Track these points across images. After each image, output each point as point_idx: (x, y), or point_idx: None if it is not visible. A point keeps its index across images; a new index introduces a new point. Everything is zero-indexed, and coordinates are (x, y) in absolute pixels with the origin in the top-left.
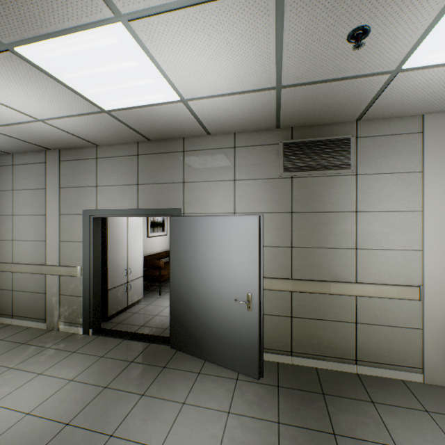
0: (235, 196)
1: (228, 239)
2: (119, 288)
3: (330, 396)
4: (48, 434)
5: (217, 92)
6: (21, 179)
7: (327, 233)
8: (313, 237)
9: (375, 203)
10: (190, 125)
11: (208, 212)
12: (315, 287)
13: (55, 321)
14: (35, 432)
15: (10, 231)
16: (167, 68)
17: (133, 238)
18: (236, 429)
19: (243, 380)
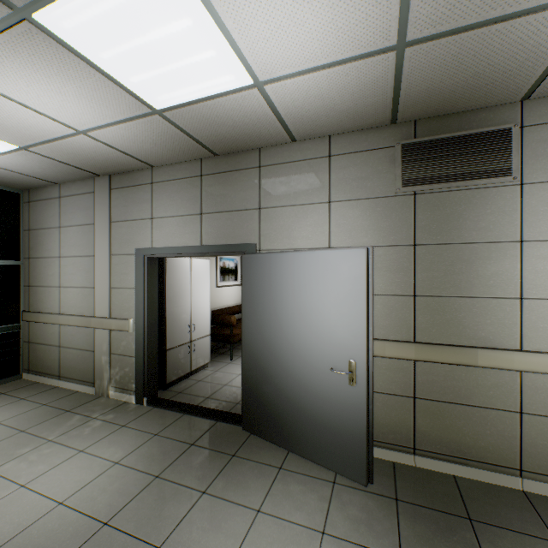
0: (330, 224)
1: (321, 283)
2: (180, 348)
3: (482, 525)
4: (80, 535)
5: (306, 65)
6: (69, 213)
7: (471, 274)
8: (449, 281)
9: None
10: (267, 127)
11: (292, 247)
12: (452, 355)
13: (105, 386)
14: (66, 530)
15: (57, 275)
16: (233, 26)
17: (197, 286)
18: None
19: (342, 485)
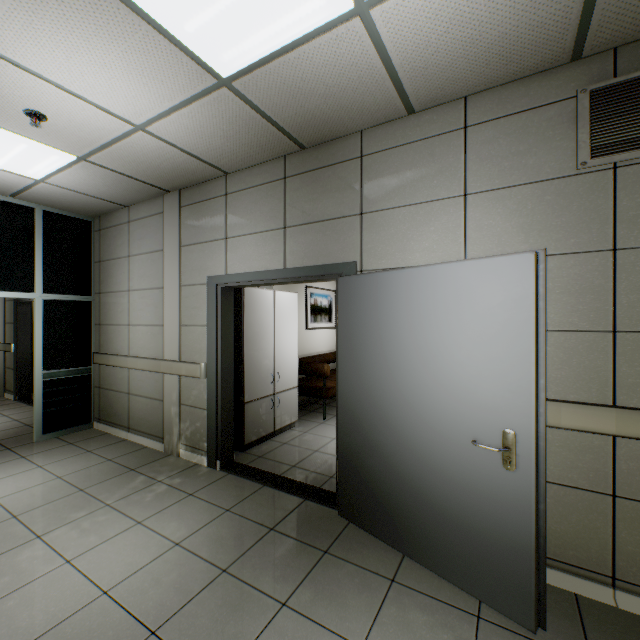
0: (466, 227)
1: (455, 311)
2: (261, 401)
3: None
4: None
5: None
6: (138, 239)
7: None
8: None
9: None
10: (373, 91)
11: (408, 265)
12: None
13: (175, 442)
14: (105, 634)
15: (126, 312)
16: None
17: (282, 325)
18: None
19: (492, 623)
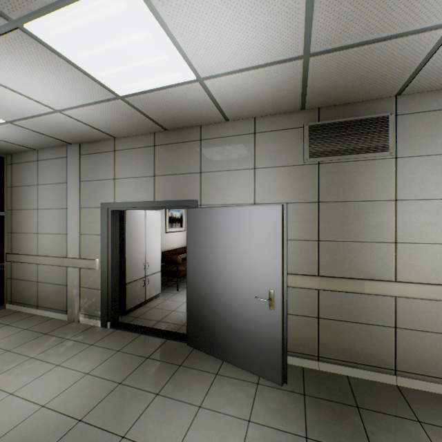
0: (255, 185)
1: (248, 231)
2: (137, 282)
3: (366, 411)
4: (60, 429)
5: (236, 67)
6: (45, 173)
7: (360, 225)
8: (344, 229)
9: (418, 190)
10: (207, 110)
11: (226, 203)
12: (346, 285)
13: (76, 313)
14: (48, 426)
15: (36, 224)
16: (181, 38)
17: (150, 232)
18: (257, 441)
19: (264, 385)
